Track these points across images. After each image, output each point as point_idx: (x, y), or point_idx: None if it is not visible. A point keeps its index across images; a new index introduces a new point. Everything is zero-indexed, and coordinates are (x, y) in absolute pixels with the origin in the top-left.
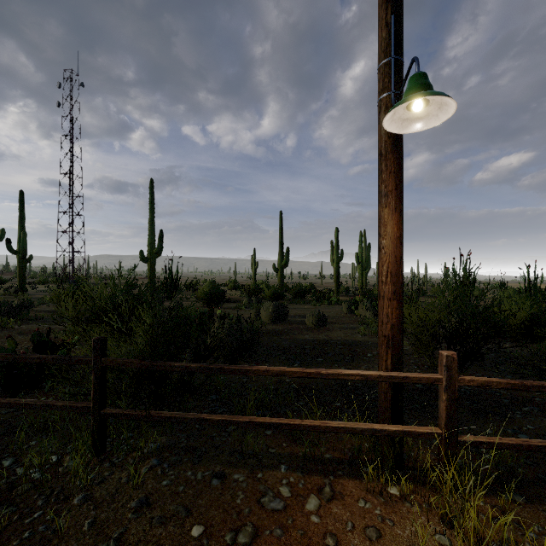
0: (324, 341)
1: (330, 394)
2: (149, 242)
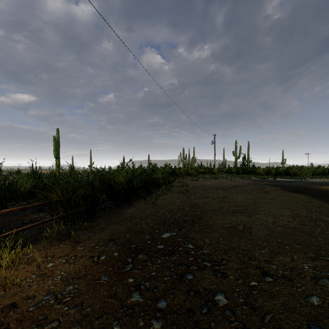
0: None
1: None
2: None
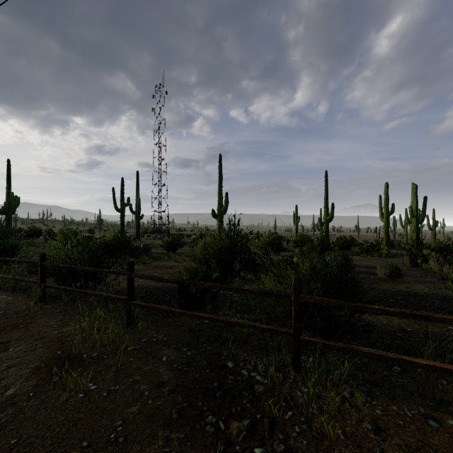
0: (412, 293)
1: None
2: (218, 203)
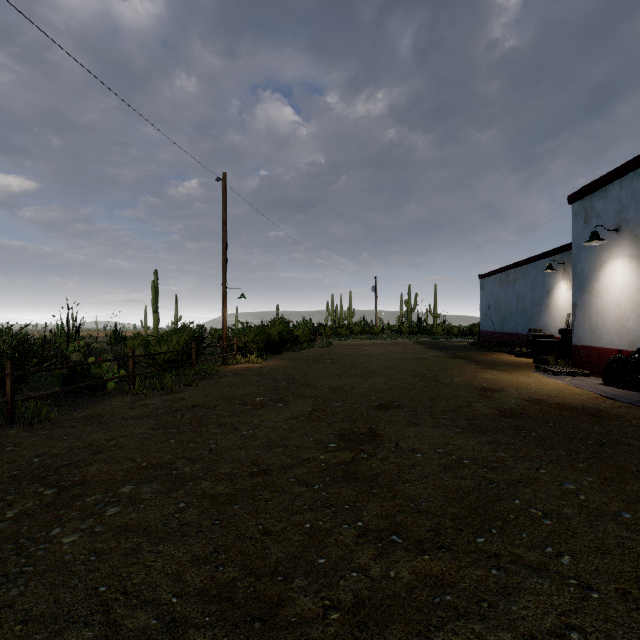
0: None
1: None
2: None
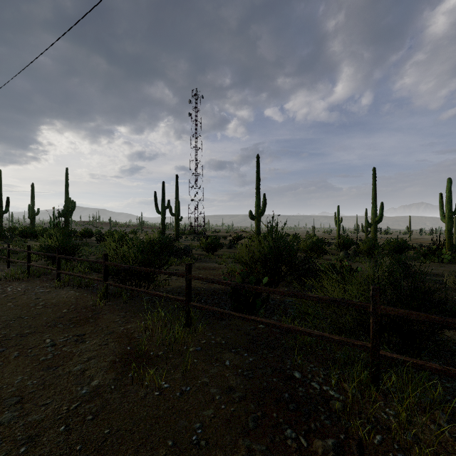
0: None
1: None
2: (256, 204)
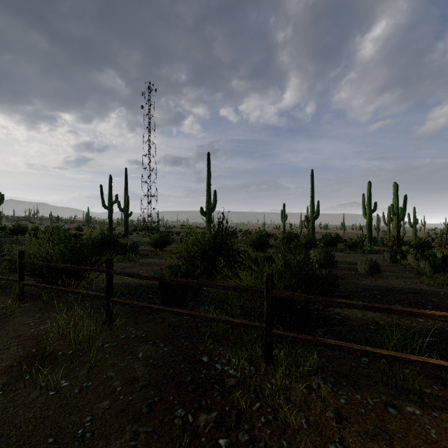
0: (388, 288)
1: (442, 342)
2: (207, 200)
